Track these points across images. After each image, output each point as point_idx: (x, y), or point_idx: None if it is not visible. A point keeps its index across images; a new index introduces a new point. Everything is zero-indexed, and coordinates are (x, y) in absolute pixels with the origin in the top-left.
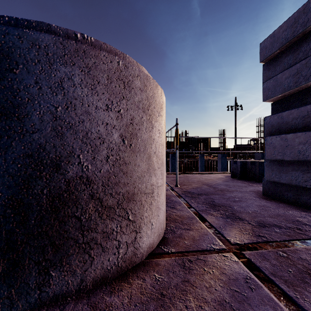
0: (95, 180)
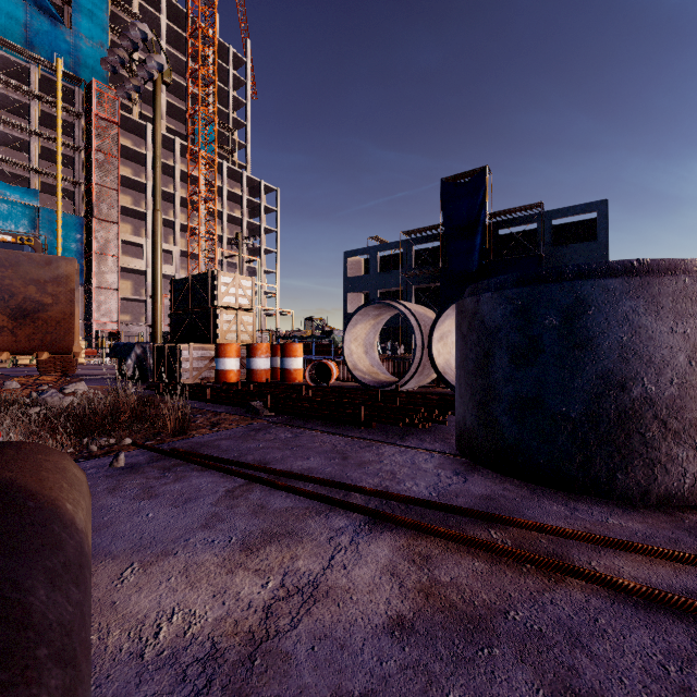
0: (658, 401)
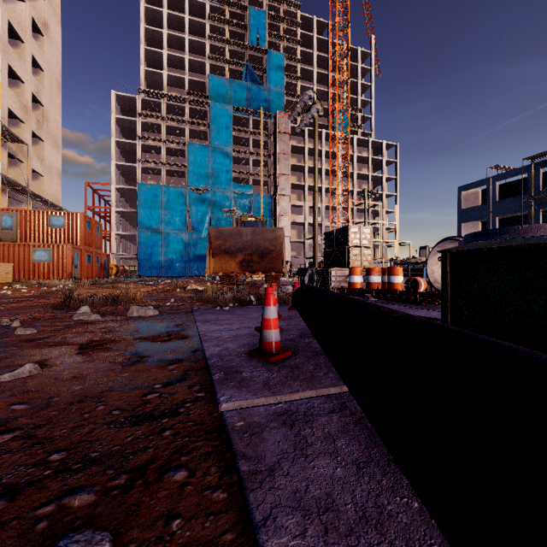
0: None
